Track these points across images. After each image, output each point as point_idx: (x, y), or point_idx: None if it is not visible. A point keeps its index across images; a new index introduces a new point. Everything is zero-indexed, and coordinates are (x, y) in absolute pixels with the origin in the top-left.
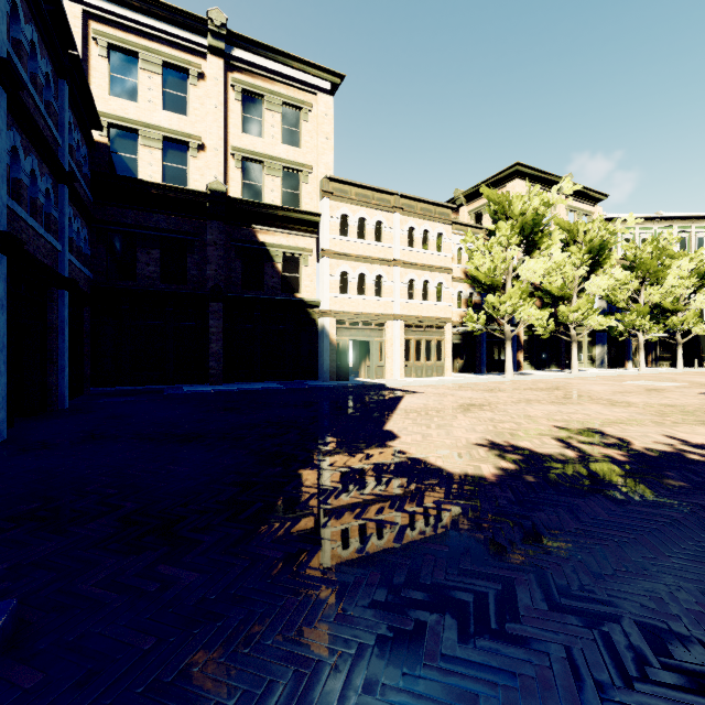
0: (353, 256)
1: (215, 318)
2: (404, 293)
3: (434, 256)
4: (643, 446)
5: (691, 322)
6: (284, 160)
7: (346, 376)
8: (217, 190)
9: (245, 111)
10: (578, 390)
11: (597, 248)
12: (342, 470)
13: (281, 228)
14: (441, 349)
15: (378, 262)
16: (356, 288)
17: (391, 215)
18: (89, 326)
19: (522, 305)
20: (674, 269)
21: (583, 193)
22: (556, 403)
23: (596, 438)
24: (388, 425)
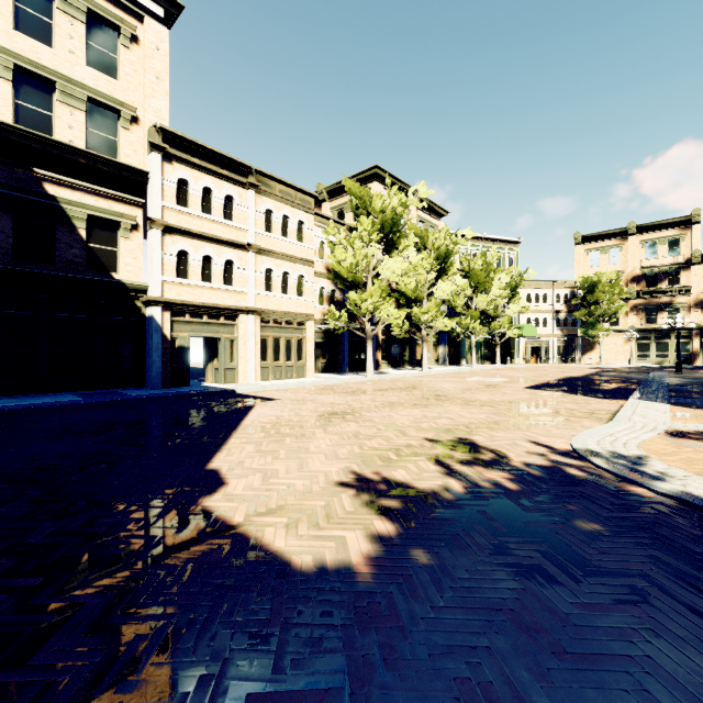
0: (194, 232)
1: None
2: (261, 284)
3: (295, 245)
4: (522, 461)
5: (506, 326)
6: (91, 88)
7: (185, 381)
8: None
9: (20, 0)
10: (433, 389)
11: (443, 256)
12: (59, 613)
13: (86, 181)
14: (302, 348)
15: (228, 244)
16: (199, 272)
17: (245, 191)
18: None
19: (383, 304)
20: (496, 281)
21: (430, 206)
22: (419, 406)
23: (473, 454)
24: (216, 459)
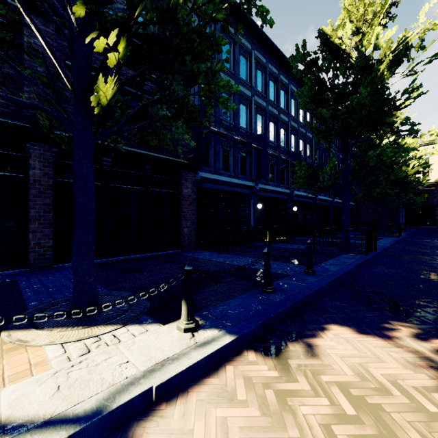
0: None
1: (437, 211)
2: None
3: None
4: None
5: None
6: None
7: None
8: (437, 181)
9: None
10: None
11: None
12: None
13: None
14: None
15: None
16: None
17: None
18: (405, 214)
19: None
20: None
21: None
22: None
23: None
24: None
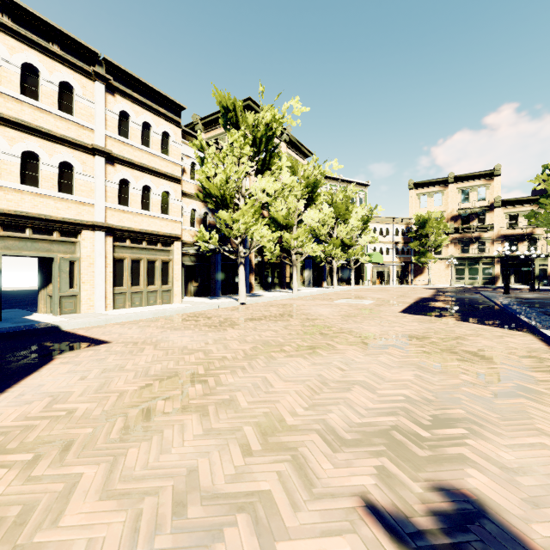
0: (6, 117)
1: None
2: (113, 196)
3: (158, 158)
4: None
5: (359, 254)
6: None
7: None
8: None
9: None
10: (311, 316)
11: (312, 185)
12: None
13: None
14: (168, 271)
15: (64, 142)
16: (16, 171)
17: (90, 83)
18: None
19: (255, 224)
20: (354, 214)
21: (297, 146)
22: (305, 350)
23: None
24: None
